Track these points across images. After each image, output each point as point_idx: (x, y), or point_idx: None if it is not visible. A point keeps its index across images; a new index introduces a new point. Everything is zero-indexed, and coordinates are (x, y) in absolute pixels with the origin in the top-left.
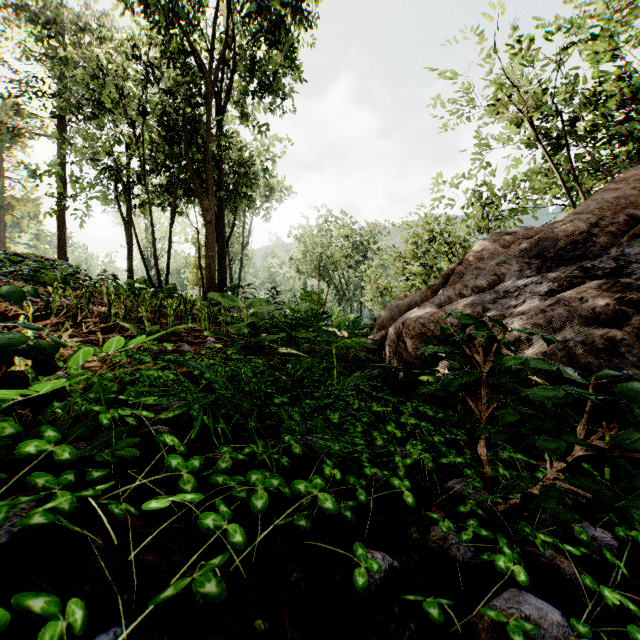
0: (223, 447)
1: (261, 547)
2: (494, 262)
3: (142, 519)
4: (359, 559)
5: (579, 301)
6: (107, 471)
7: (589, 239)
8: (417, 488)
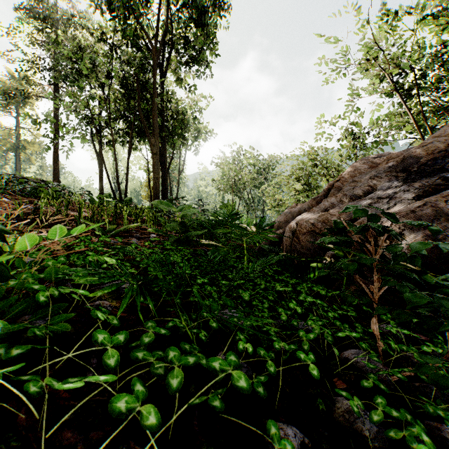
0: (148, 322)
1: (178, 421)
2: (367, 176)
3: (69, 390)
4: (272, 439)
5: (444, 203)
6: (28, 348)
7: (447, 156)
8: (317, 358)
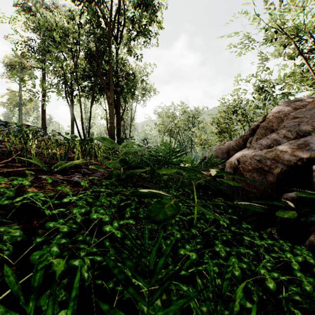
0: None
1: None
2: (313, 112)
3: None
4: None
5: None
6: None
7: None
8: None
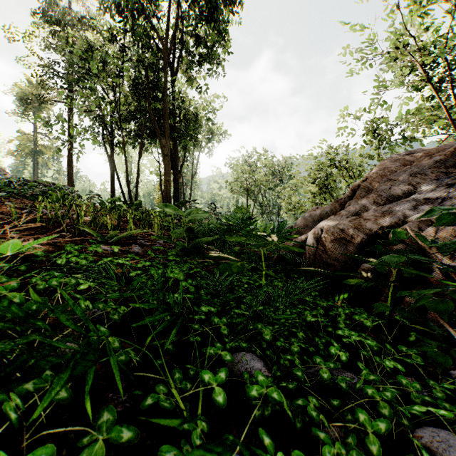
0: (104, 411)
1: None
2: (407, 173)
3: None
4: None
5: None
6: None
7: None
8: (381, 445)
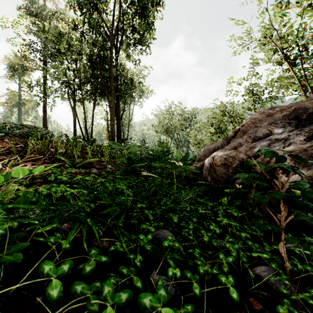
0: (92, 249)
1: None
2: (266, 123)
3: None
4: None
5: None
6: None
7: None
8: (234, 274)
